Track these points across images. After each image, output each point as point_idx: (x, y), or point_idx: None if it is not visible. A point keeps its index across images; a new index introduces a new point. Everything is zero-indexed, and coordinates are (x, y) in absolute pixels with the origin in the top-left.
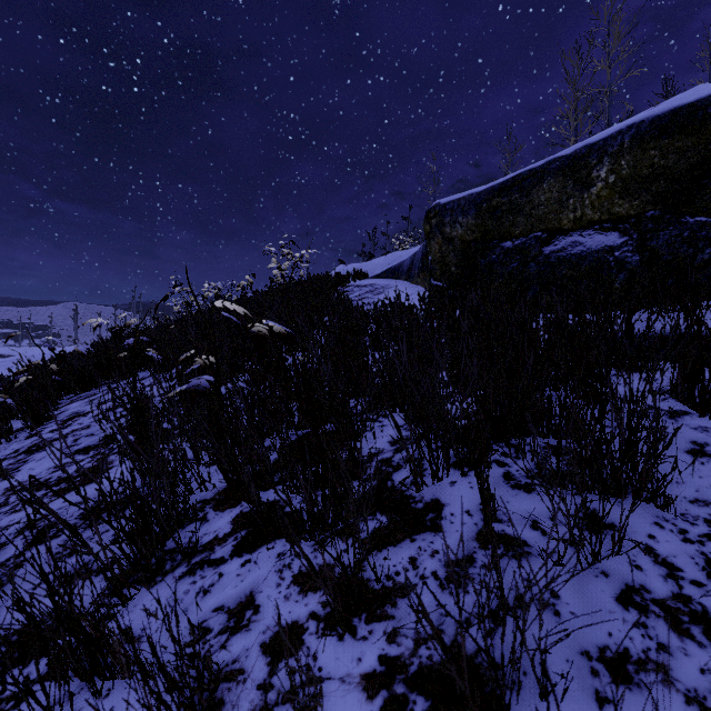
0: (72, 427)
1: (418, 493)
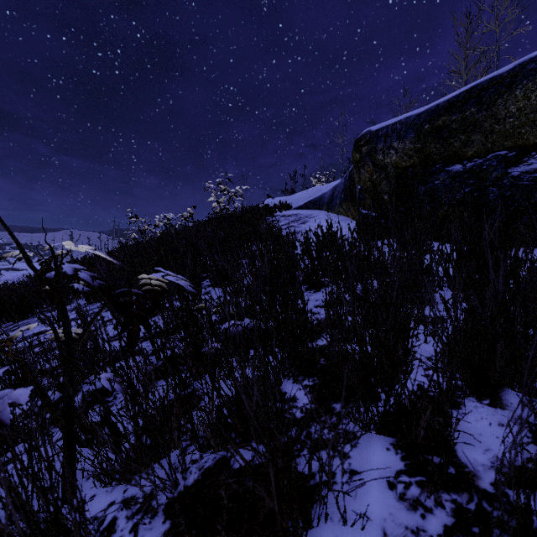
0: None
1: None
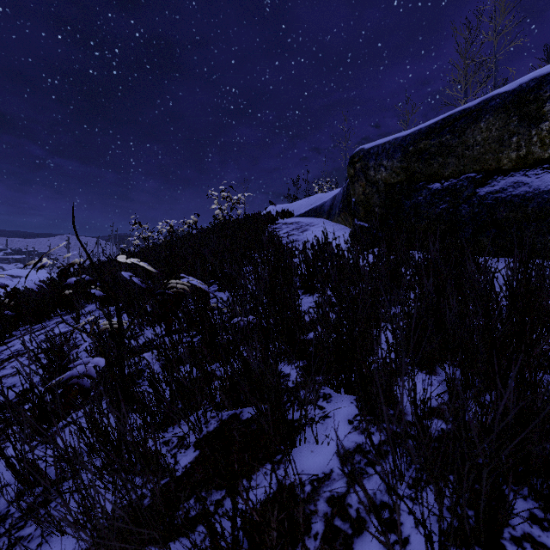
0: (4, 371)
1: None
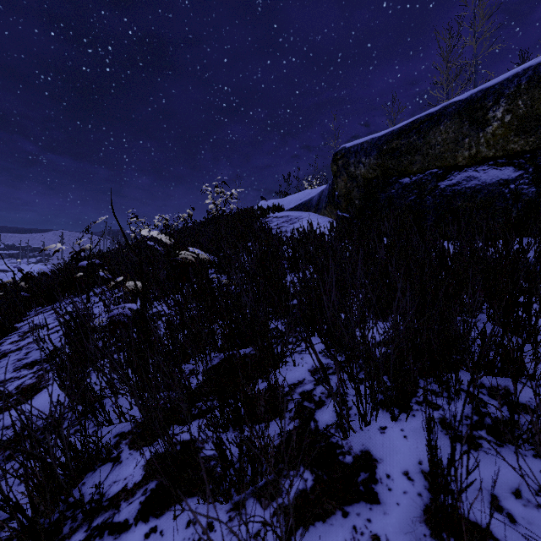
0: (29, 339)
1: (345, 441)
